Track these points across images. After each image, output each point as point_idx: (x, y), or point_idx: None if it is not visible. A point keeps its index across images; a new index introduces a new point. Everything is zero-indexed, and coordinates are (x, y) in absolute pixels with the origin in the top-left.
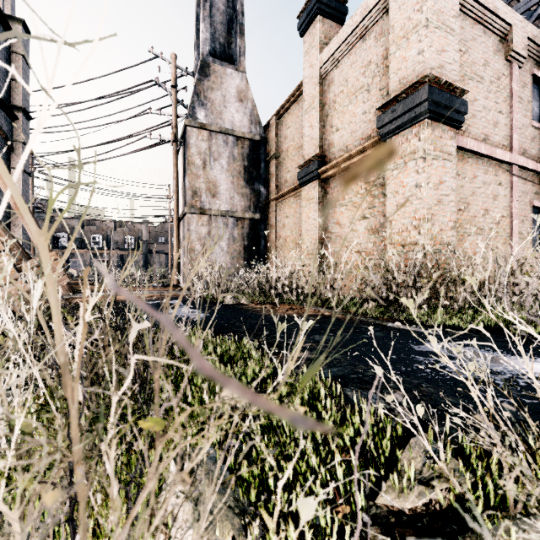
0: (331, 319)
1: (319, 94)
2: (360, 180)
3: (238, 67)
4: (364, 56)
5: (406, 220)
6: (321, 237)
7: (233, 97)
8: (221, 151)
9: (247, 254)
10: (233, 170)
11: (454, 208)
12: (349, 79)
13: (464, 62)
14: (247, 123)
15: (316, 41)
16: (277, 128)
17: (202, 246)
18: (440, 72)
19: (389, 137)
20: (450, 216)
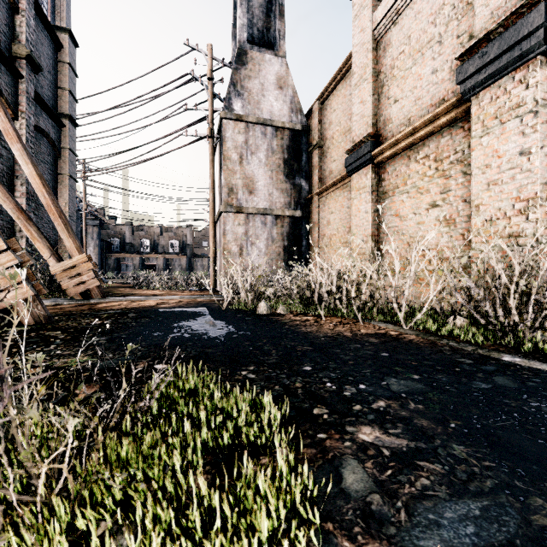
0: (403, 343)
1: (372, 62)
2: (428, 159)
3: (277, 51)
4: None
5: (503, 203)
6: (374, 233)
7: (272, 84)
8: (259, 144)
9: (287, 255)
10: (271, 163)
11: None
12: (413, 34)
13: None
14: (287, 112)
15: None
16: (320, 114)
17: (239, 247)
18: None
19: (475, 93)
20: None
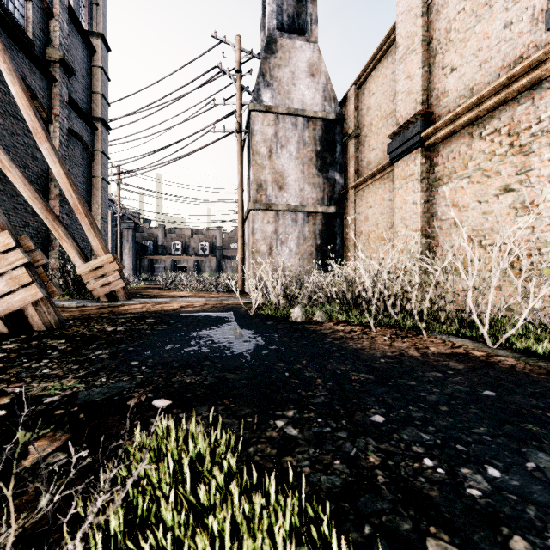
0: (504, 372)
1: (422, 29)
2: (499, 134)
3: (309, 37)
4: None
5: None
6: (424, 227)
7: (303, 72)
8: (289, 136)
9: (320, 255)
10: (303, 156)
11: None
12: None
13: None
14: (320, 100)
15: None
16: (356, 100)
17: (268, 247)
18: None
19: None
20: None
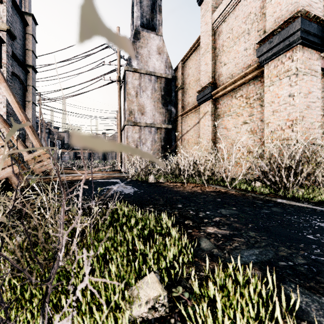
0: (228, 195)
1: (212, 42)
2: (242, 97)
3: (157, 32)
4: (245, 9)
5: (280, 122)
6: (213, 138)
7: (154, 51)
8: (147, 86)
9: (163, 150)
10: (154, 97)
11: (319, 112)
12: (234, 28)
13: (323, 5)
14: (163, 67)
15: (210, 6)
16: (182, 69)
17: (135, 146)
18: (308, 9)
19: (266, 63)
20: (316, 118)
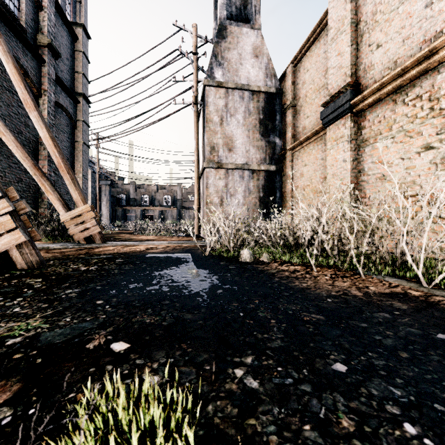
0: None
1: (351, 12)
2: (420, 100)
3: (253, 25)
4: None
5: None
6: (353, 181)
7: (248, 54)
8: (237, 106)
9: (262, 205)
10: (248, 123)
11: None
12: None
13: None
14: (262, 77)
15: None
16: (293, 76)
17: (220, 199)
18: None
19: None
20: None
